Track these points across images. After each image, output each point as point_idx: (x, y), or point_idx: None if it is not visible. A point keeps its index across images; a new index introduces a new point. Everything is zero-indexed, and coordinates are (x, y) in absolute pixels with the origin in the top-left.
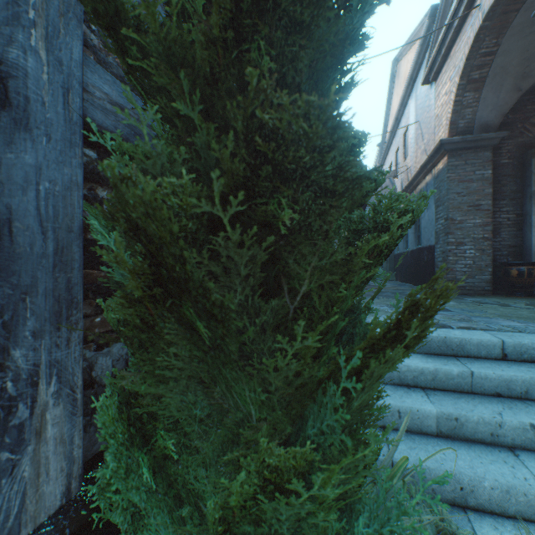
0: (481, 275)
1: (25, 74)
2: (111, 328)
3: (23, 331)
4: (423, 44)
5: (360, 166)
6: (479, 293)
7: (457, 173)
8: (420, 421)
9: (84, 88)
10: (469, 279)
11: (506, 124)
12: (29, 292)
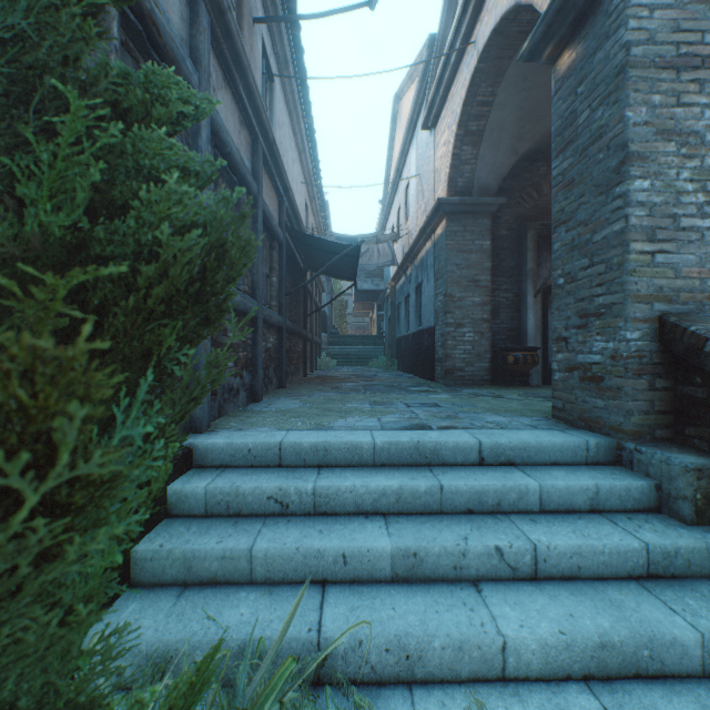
0: (480, 362)
1: None
2: None
3: None
4: (423, 81)
5: (175, 151)
6: (478, 384)
7: (457, 241)
8: (372, 565)
9: None
10: (468, 367)
11: (505, 191)
12: None
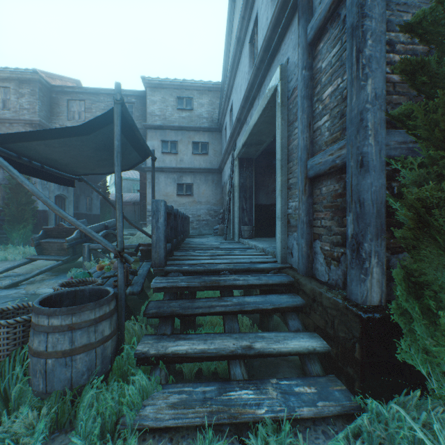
0: None
1: (367, 154)
2: (397, 246)
3: (366, 238)
4: None
5: None
6: None
7: None
8: None
9: (386, 145)
10: None
11: None
12: (368, 225)
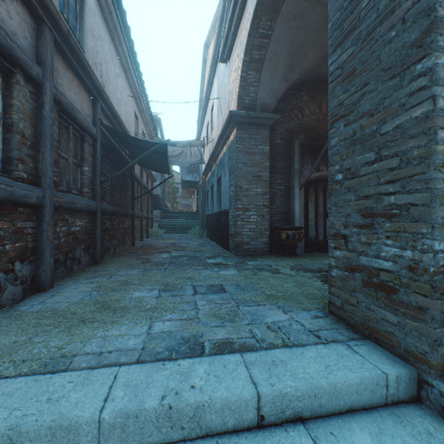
0: (261, 238)
1: None
2: None
3: None
4: (221, 26)
5: None
6: (260, 254)
7: (244, 145)
8: None
9: None
10: (253, 242)
11: (279, 111)
12: None
